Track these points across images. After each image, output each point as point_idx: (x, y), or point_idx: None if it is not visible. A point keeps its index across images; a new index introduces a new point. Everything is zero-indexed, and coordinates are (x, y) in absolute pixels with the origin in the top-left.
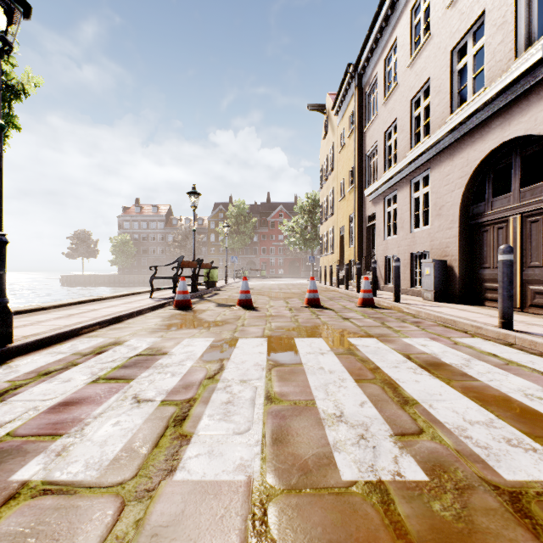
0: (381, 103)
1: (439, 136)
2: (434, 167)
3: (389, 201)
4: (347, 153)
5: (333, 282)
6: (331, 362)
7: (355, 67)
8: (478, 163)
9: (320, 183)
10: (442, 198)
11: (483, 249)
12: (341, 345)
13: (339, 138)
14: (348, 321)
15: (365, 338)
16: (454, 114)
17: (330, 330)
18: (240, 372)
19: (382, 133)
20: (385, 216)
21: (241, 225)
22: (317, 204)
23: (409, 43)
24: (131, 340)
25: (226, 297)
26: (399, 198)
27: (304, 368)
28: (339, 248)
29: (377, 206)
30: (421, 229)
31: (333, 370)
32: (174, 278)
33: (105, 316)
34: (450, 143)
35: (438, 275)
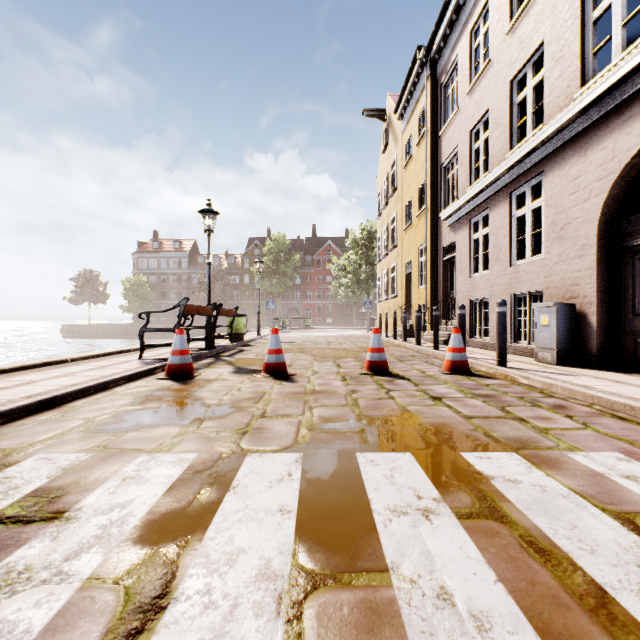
0: (464, 92)
1: (565, 119)
2: (552, 169)
3: (476, 225)
4: (415, 166)
5: (397, 333)
6: (461, 560)
7: (427, 50)
8: (635, 152)
9: (378, 209)
10: (566, 213)
11: (639, 287)
12: (458, 479)
13: (404, 149)
14: (442, 403)
15: (494, 451)
16: (589, 85)
17: (419, 428)
18: (208, 624)
19: (466, 133)
20: (470, 246)
21: (281, 264)
22: (374, 238)
23: (509, 0)
24: (24, 461)
25: (253, 356)
26: (492, 219)
27: (395, 598)
28: (404, 290)
29: (459, 232)
30: (528, 260)
31: (483, 609)
32: (174, 330)
33: (28, 398)
34: (582, 130)
35: (562, 326)
